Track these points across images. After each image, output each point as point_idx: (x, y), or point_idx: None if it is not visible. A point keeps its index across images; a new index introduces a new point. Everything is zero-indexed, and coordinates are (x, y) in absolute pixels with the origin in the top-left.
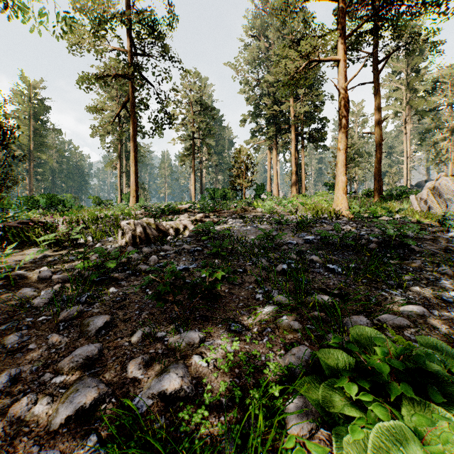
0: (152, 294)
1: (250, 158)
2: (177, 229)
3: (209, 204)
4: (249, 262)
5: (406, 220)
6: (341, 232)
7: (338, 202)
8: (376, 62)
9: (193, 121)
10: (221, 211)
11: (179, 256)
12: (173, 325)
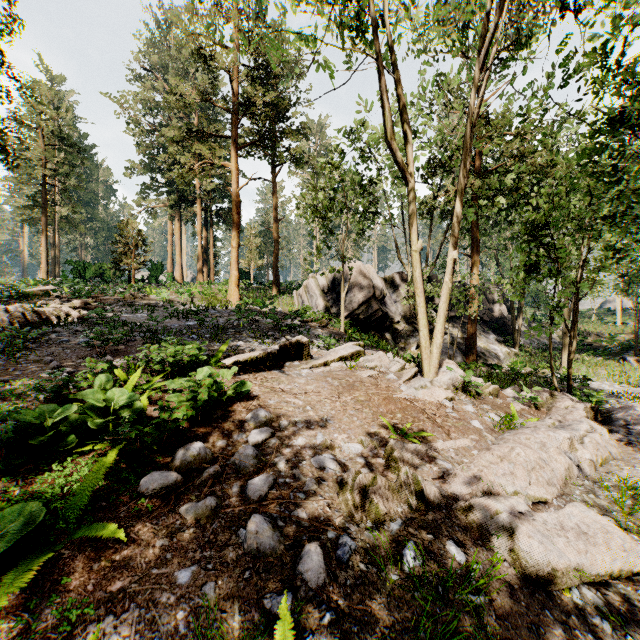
0: (85, 342)
1: (141, 234)
2: (59, 315)
3: (84, 288)
4: (139, 336)
5: (273, 310)
6: (219, 319)
7: (231, 294)
8: (274, 165)
9: (44, 158)
10: (102, 297)
11: (76, 335)
12: (96, 358)
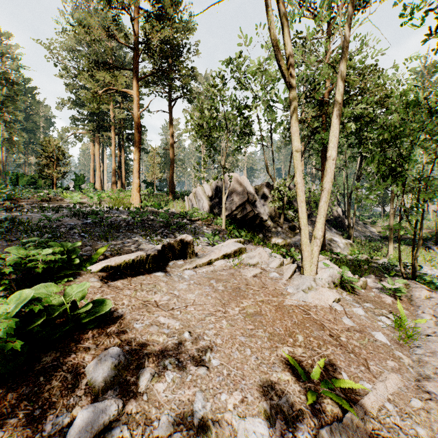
0: None
1: (61, 150)
2: None
3: (5, 192)
4: (25, 235)
5: (167, 211)
6: (118, 218)
7: (133, 198)
8: (170, 100)
9: None
10: (22, 200)
11: None
12: None
